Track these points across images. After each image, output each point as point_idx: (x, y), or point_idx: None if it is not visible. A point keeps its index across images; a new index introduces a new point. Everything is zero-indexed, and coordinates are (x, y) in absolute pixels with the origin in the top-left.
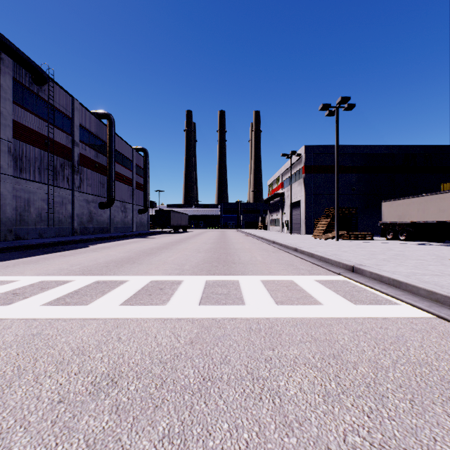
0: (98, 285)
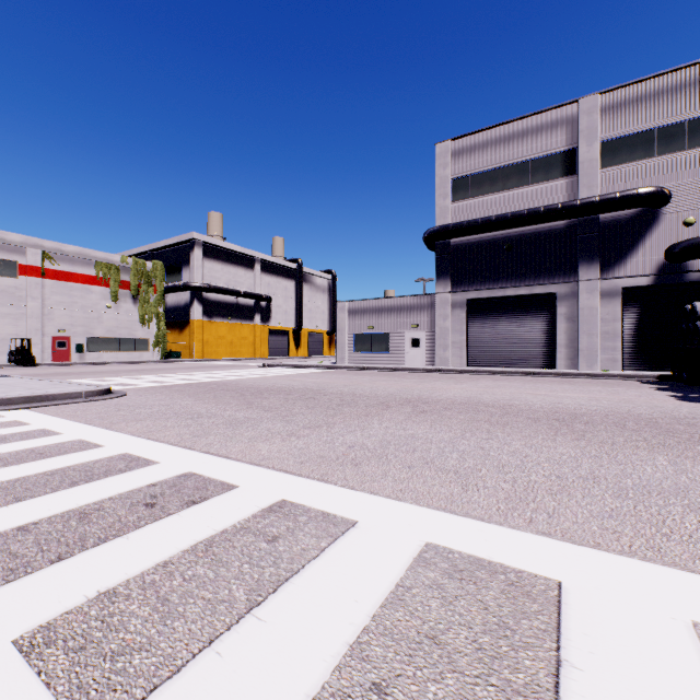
0: (1, 497)
